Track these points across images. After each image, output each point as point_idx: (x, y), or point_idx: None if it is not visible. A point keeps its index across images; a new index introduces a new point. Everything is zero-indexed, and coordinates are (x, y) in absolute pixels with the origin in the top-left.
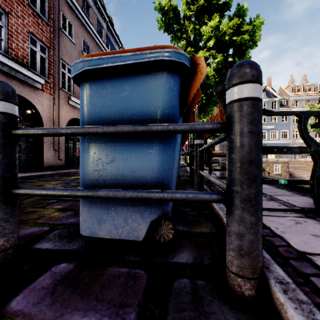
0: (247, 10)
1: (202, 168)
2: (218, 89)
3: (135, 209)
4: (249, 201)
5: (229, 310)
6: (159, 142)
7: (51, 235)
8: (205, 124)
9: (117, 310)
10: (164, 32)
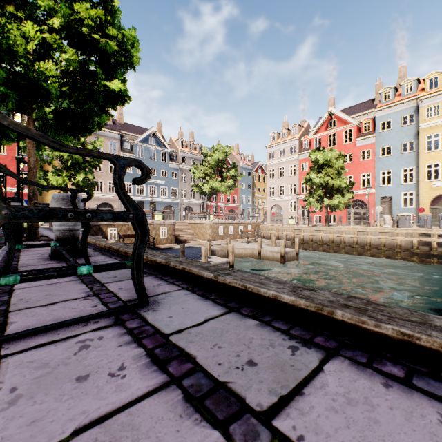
0: (121, 12)
1: None
2: None
3: None
4: None
5: None
6: None
7: None
8: None
9: None
10: None
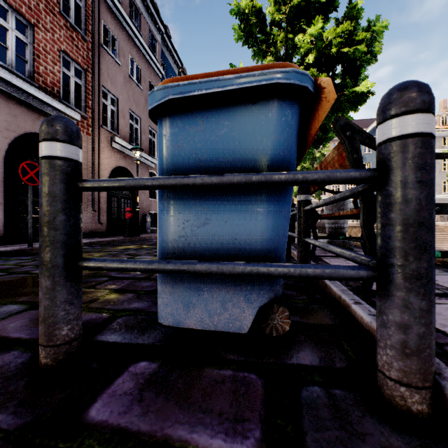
0: (363, 10)
1: (308, 235)
2: (339, 123)
3: (237, 289)
4: (418, 278)
5: (390, 431)
6: (271, 198)
7: (115, 325)
8: (349, 172)
9: (234, 426)
10: (243, 44)
